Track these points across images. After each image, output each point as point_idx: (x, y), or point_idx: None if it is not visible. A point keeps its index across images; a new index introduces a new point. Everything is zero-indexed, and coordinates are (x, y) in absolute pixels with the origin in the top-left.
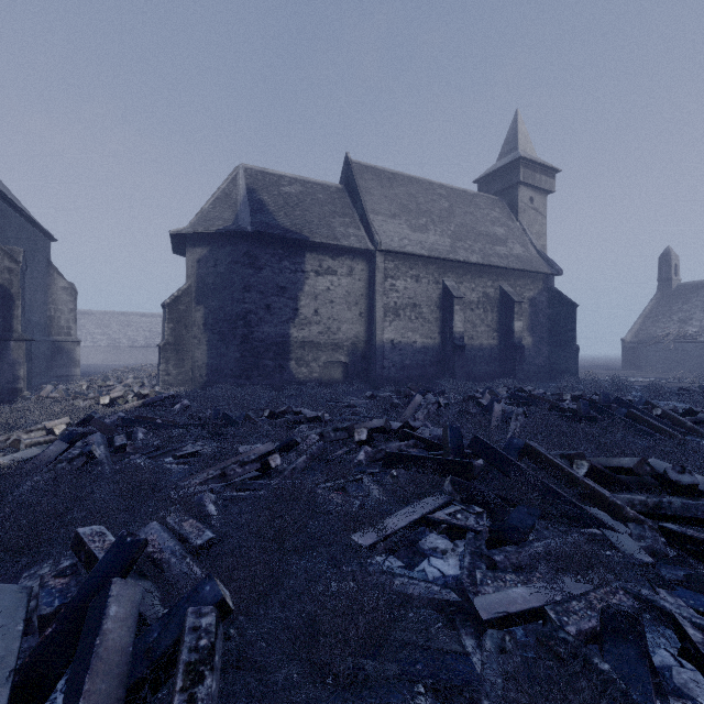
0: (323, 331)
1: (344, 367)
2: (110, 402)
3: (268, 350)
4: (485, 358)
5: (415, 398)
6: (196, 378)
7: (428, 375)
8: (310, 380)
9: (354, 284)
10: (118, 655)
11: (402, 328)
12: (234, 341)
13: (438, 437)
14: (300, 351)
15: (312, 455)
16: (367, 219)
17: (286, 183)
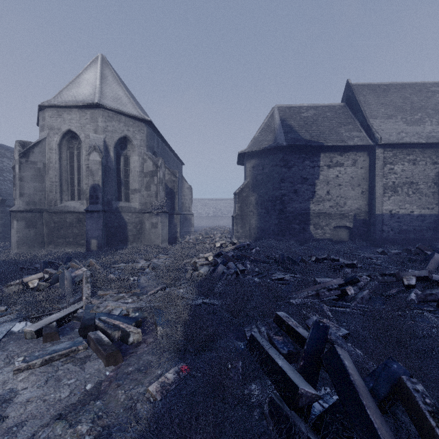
0: (333, 205)
1: (348, 230)
2: (220, 246)
3: (295, 218)
4: None
5: (434, 256)
6: (251, 235)
7: (425, 238)
8: (323, 238)
9: (357, 171)
10: (364, 389)
11: (399, 201)
12: (274, 213)
13: None
14: (317, 219)
15: (372, 290)
16: (368, 123)
17: (304, 110)
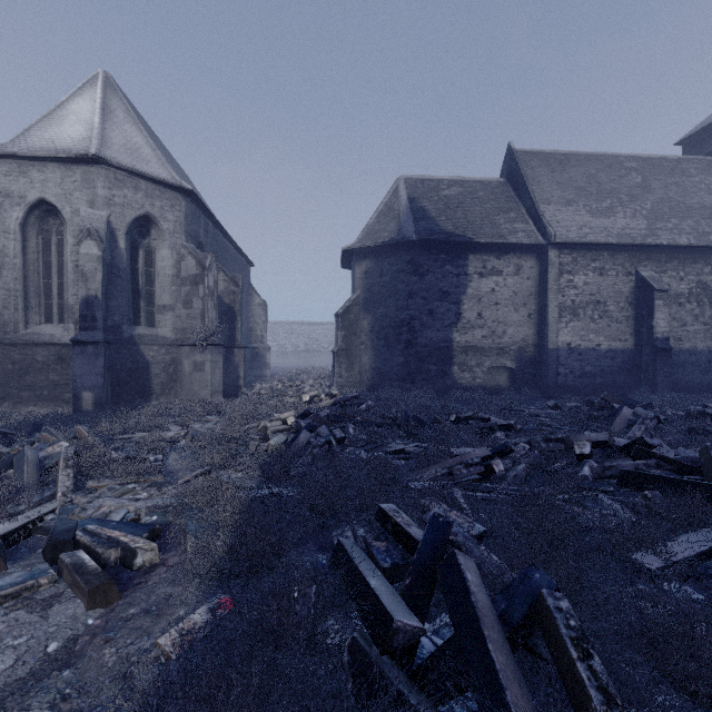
0: (487, 335)
1: (510, 373)
2: (309, 399)
3: (431, 355)
4: (700, 364)
5: (622, 411)
6: (363, 381)
7: (616, 384)
8: (473, 385)
9: (522, 283)
10: (490, 614)
11: (581, 329)
12: (399, 346)
13: (690, 459)
14: (463, 356)
15: (530, 465)
16: (537, 211)
17: (445, 186)
